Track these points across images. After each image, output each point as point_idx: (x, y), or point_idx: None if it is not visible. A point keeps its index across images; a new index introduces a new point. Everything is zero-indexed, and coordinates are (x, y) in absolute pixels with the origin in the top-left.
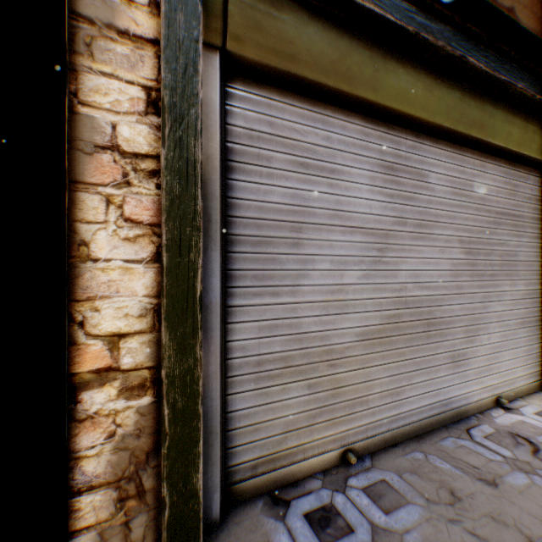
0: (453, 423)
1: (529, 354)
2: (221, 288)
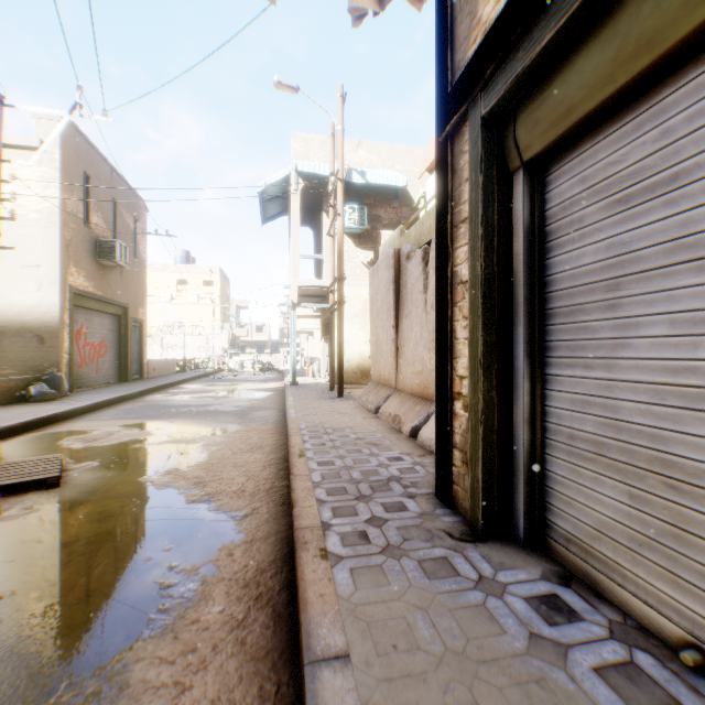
0: None
1: None
2: (523, 356)
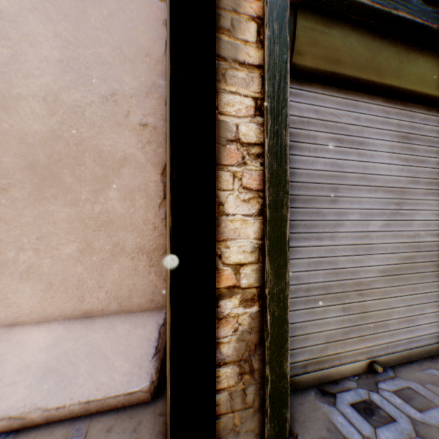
0: None
1: None
2: None
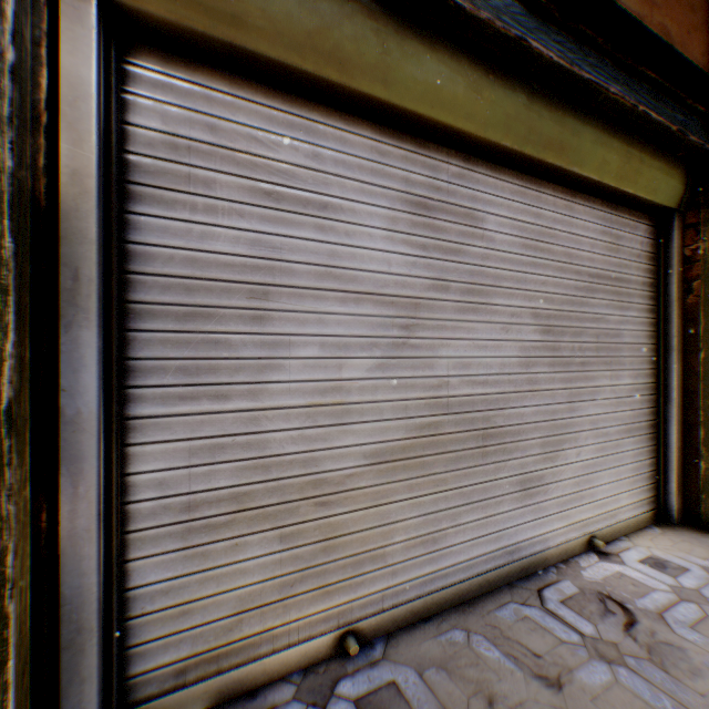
0: (523, 578)
1: (639, 473)
2: (101, 389)
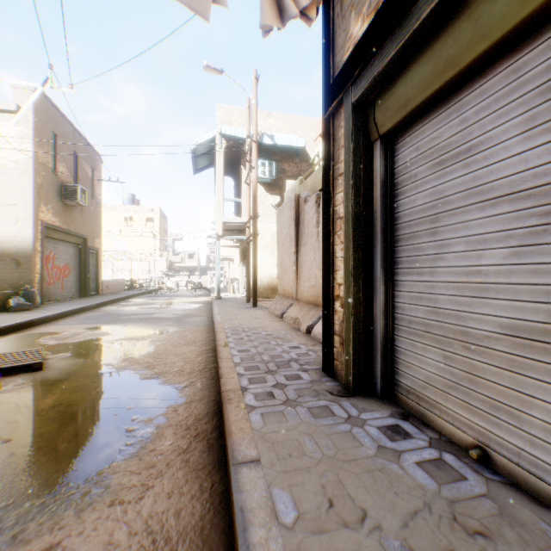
0: None
1: None
2: (380, 268)
